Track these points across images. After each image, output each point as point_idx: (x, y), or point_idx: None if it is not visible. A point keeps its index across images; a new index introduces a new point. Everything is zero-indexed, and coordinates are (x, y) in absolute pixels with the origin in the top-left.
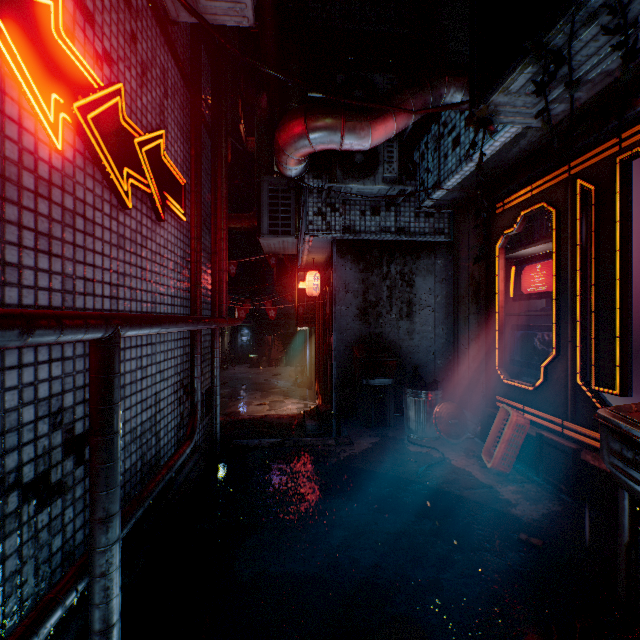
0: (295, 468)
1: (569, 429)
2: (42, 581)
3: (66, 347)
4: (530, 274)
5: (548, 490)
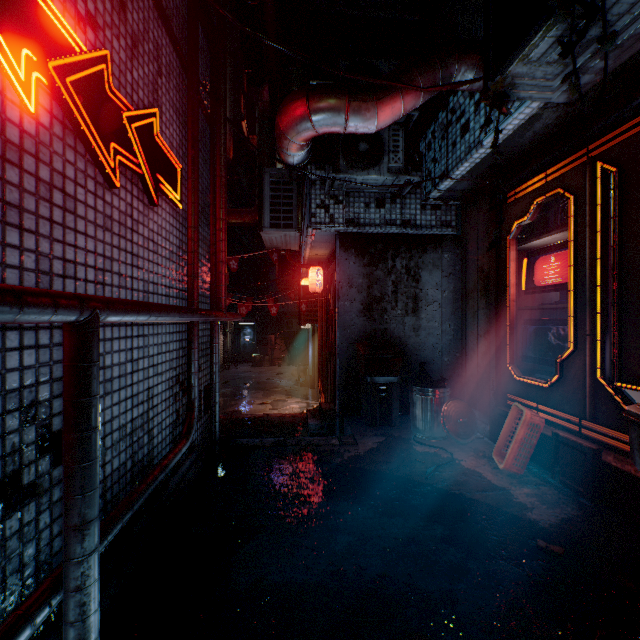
0: (297, 468)
1: (587, 428)
2: (11, 595)
3: (41, 334)
4: (544, 266)
5: (565, 493)
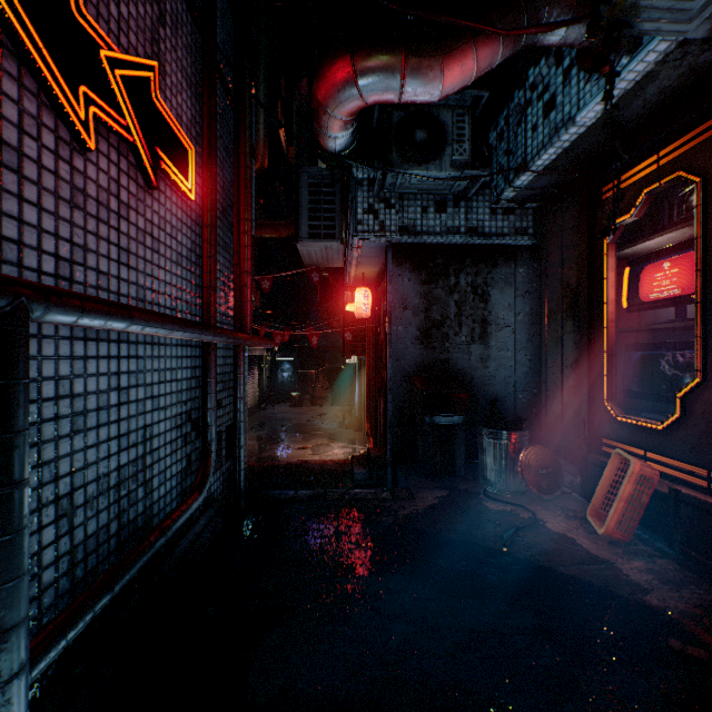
0: (339, 529)
1: None
2: None
3: None
4: (653, 275)
5: (691, 569)
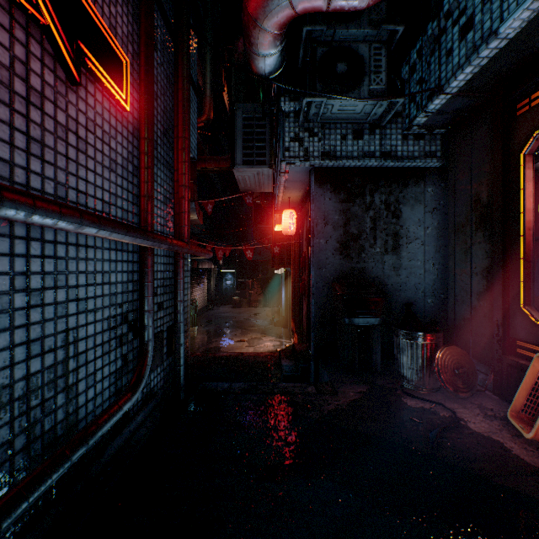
0: (269, 425)
1: None
2: None
3: None
4: None
5: None
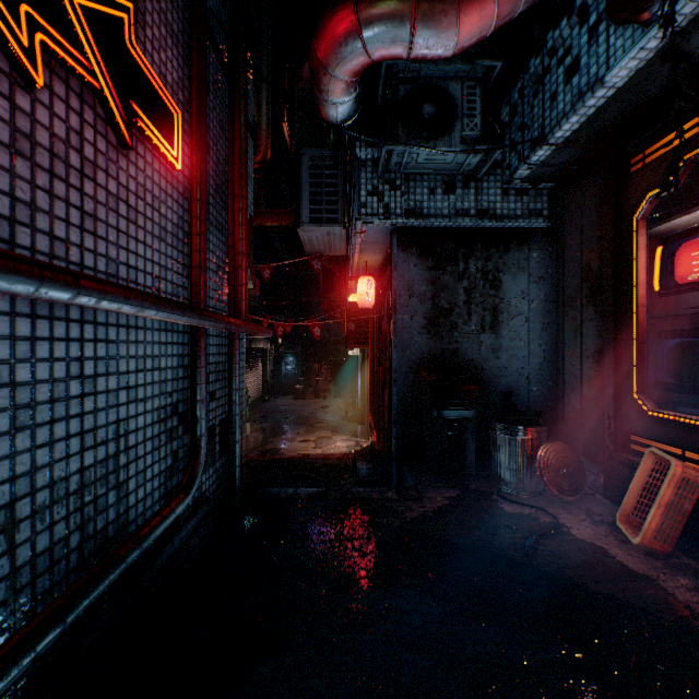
0: (341, 533)
1: None
2: None
3: None
4: (692, 253)
5: None
